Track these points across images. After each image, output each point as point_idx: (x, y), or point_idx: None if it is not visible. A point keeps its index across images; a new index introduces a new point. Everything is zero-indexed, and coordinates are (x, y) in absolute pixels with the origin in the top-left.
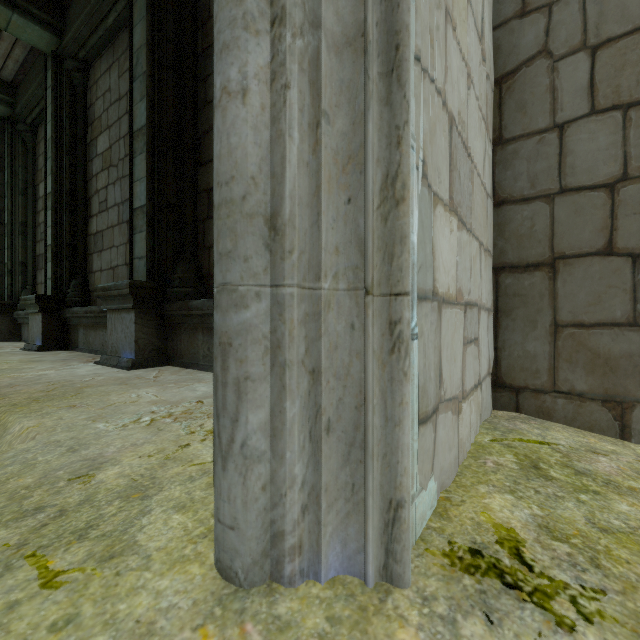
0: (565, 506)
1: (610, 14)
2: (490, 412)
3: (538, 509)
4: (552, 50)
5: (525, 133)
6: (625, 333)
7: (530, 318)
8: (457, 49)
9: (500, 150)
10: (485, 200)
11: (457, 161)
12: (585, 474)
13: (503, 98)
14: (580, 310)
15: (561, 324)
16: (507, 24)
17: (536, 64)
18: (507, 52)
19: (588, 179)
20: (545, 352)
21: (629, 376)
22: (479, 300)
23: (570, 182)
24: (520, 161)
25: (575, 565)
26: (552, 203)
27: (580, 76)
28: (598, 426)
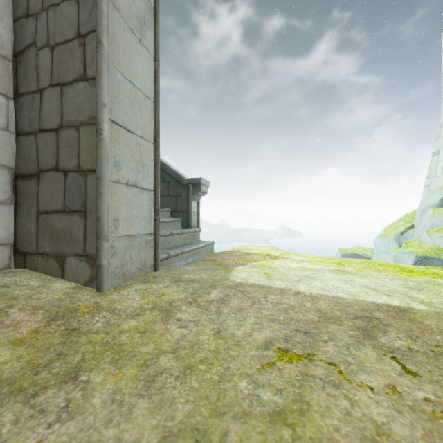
0: None
1: (57, 29)
2: None
3: None
4: (37, 43)
5: (27, 91)
6: (62, 216)
7: (29, 208)
8: None
9: (18, 100)
10: None
11: None
12: None
13: (17, 67)
14: (47, 203)
15: (40, 212)
16: (20, 20)
17: (32, 49)
18: (19, 38)
19: (50, 125)
20: (34, 229)
21: (64, 241)
22: None
23: (43, 125)
24: (25, 109)
25: None
26: (37, 137)
27: (47, 62)
28: (53, 272)
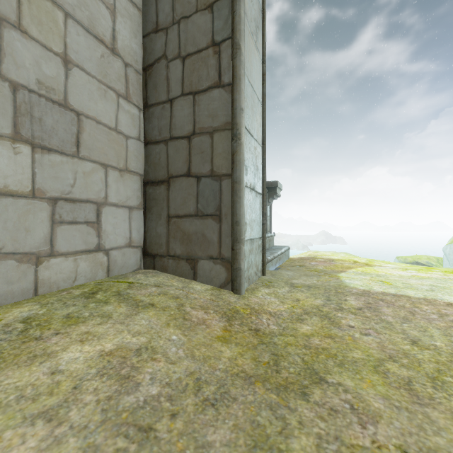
0: (68, 309)
1: (189, 40)
2: (133, 270)
3: (44, 311)
4: (167, 55)
5: (156, 102)
6: (194, 220)
7: (159, 213)
8: (35, 44)
9: (147, 111)
10: (122, 140)
11: (34, 112)
12: (121, 295)
13: (147, 80)
14: (178, 208)
15: (171, 216)
16: (149, 35)
17: (161, 62)
18: (149, 52)
19: (181, 132)
20: (164, 233)
21: (196, 244)
22: (101, 199)
23: (174, 133)
24: (155, 119)
25: (8, 332)
26: (167, 145)
27: (178, 73)
28: (185, 274)
